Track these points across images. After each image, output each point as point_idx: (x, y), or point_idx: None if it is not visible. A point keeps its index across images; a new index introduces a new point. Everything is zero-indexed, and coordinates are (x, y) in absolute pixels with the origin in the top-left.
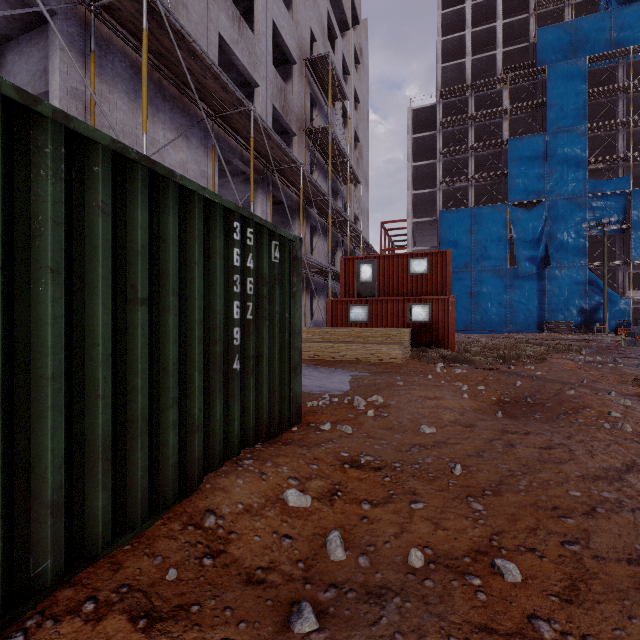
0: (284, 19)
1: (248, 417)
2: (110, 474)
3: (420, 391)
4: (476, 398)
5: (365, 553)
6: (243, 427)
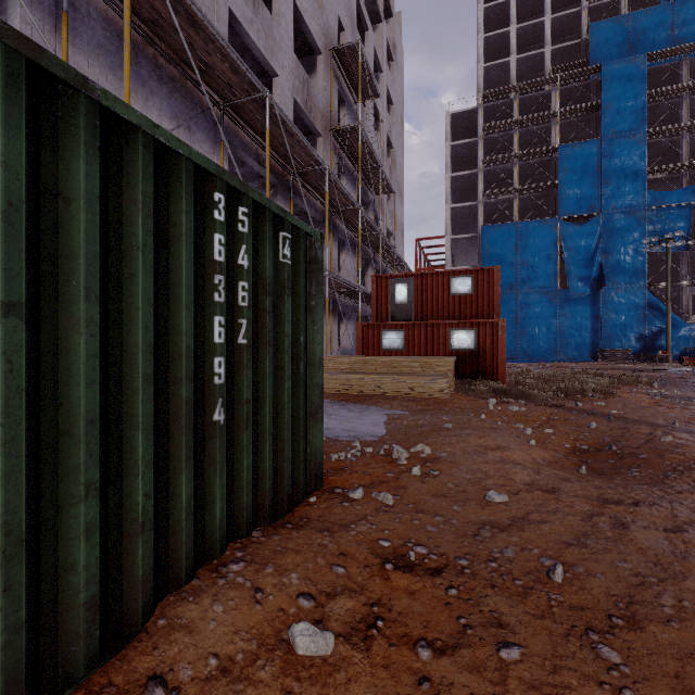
0: (307, 1)
1: (240, 492)
2: None
3: (477, 438)
4: (545, 445)
5: None
6: (231, 508)
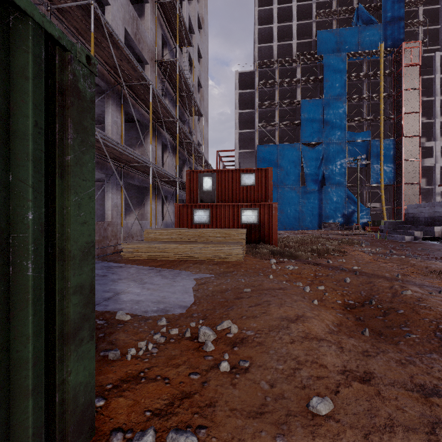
0: None
1: None
2: None
3: (277, 308)
4: (324, 303)
5: None
6: None
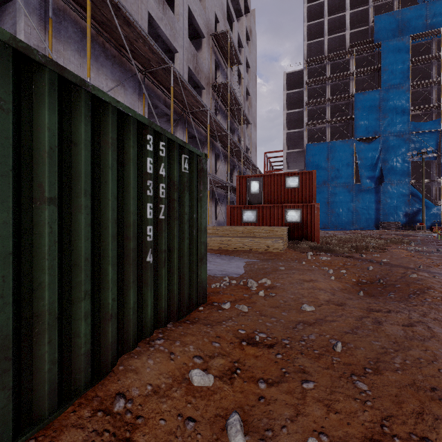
0: (196, 5)
1: (160, 302)
2: (10, 373)
3: (299, 275)
4: (340, 280)
5: (264, 439)
6: (156, 310)
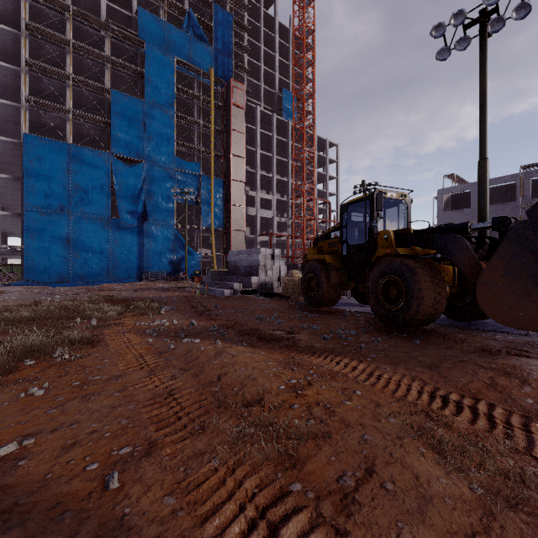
0: None
1: None
2: None
3: None
4: None
5: None
6: None
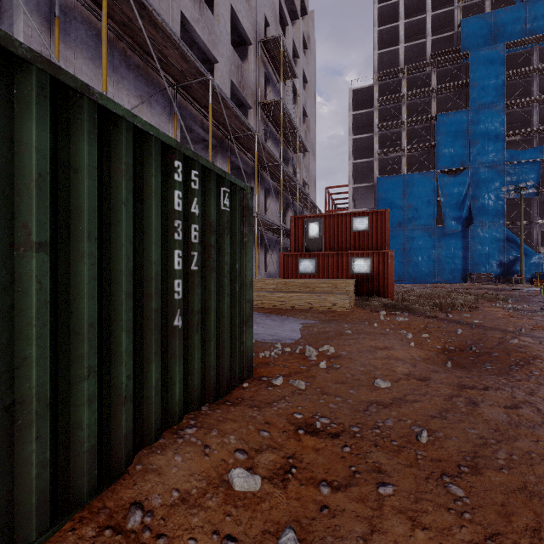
0: (241, 4)
1: (192, 378)
2: None
3: (370, 341)
4: (422, 346)
5: None
6: (187, 389)
